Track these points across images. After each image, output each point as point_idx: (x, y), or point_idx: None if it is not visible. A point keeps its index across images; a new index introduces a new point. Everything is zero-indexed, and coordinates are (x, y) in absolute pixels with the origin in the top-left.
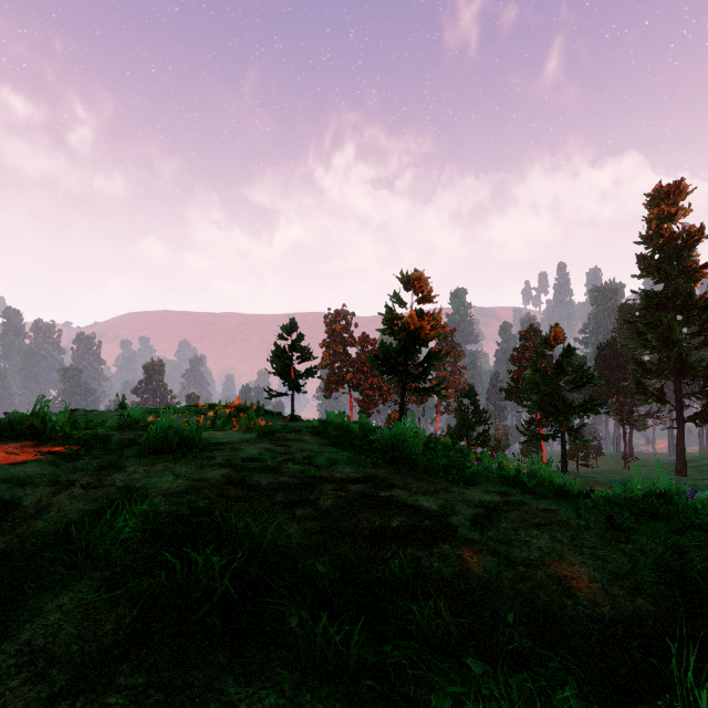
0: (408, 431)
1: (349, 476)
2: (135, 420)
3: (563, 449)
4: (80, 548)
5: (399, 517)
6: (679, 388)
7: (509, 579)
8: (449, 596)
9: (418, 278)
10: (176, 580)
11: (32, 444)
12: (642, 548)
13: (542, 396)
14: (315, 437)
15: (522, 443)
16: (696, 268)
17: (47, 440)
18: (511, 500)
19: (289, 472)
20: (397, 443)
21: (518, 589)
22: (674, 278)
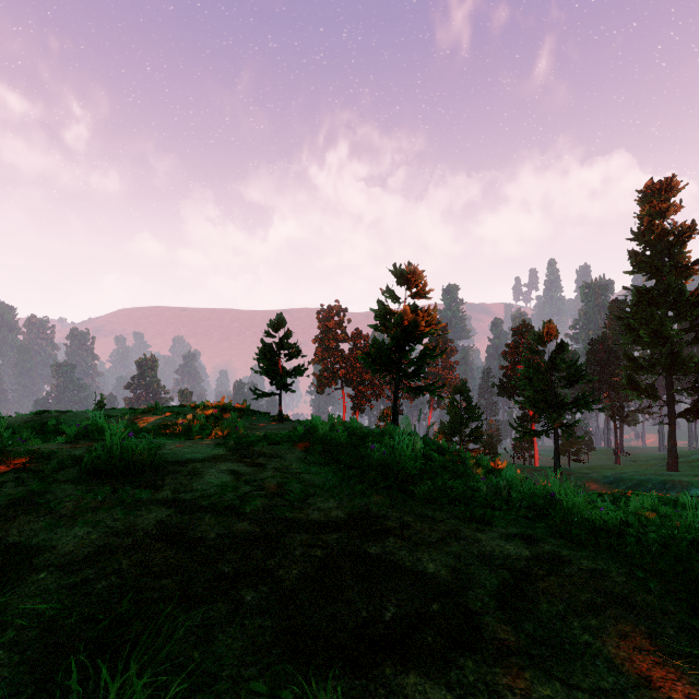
0: (404, 445)
1: (329, 515)
2: (96, 428)
3: (556, 446)
4: None
5: (396, 597)
6: (671, 384)
7: None
8: None
9: (412, 271)
10: None
11: None
12: None
13: (535, 392)
14: (297, 450)
15: (515, 439)
16: (687, 264)
17: None
18: (543, 553)
19: (251, 513)
20: (391, 459)
21: None
22: (665, 274)
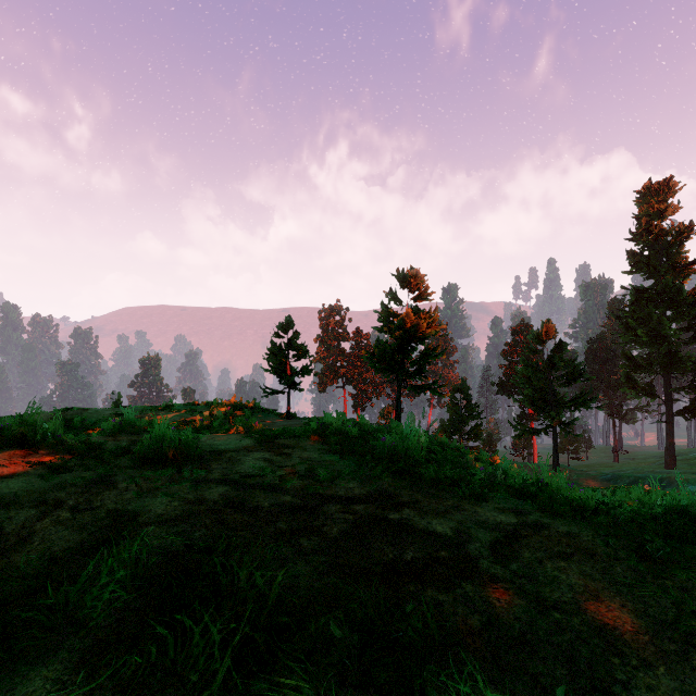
0: (411, 438)
1: (354, 492)
2: (130, 423)
3: (555, 443)
4: (58, 607)
5: (413, 546)
6: (669, 383)
7: (544, 629)
8: (480, 655)
9: (414, 275)
10: (169, 655)
11: (21, 453)
12: (682, 585)
13: (534, 391)
14: (315, 442)
15: (514, 437)
16: (685, 264)
17: (37, 449)
18: (528, 521)
19: (291, 490)
20: (400, 450)
21: (555, 643)
22: (663, 274)
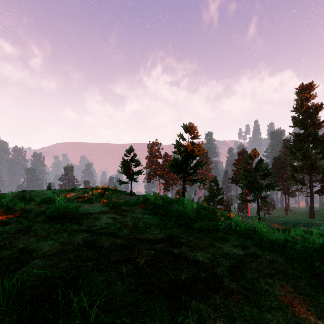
0: (188, 206)
1: (156, 237)
2: (49, 198)
3: (258, 206)
4: None
5: (186, 270)
6: (311, 178)
7: None
8: None
9: (191, 126)
10: None
11: None
12: None
13: (248, 182)
14: (140, 208)
15: (239, 203)
16: (319, 122)
17: None
18: (249, 253)
19: (122, 235)
20: (182, 212)
21: None
22: (308, 127)
